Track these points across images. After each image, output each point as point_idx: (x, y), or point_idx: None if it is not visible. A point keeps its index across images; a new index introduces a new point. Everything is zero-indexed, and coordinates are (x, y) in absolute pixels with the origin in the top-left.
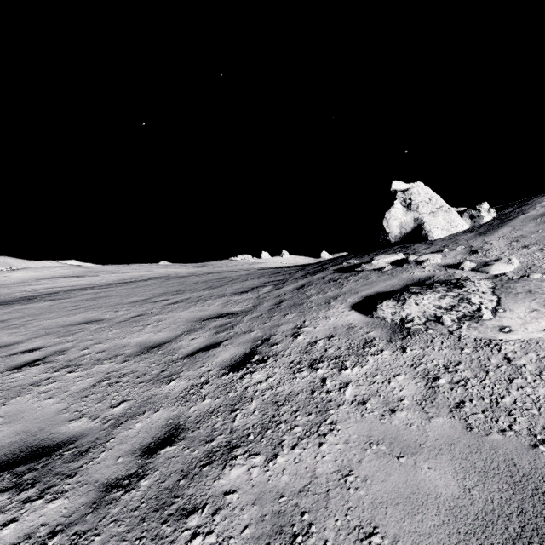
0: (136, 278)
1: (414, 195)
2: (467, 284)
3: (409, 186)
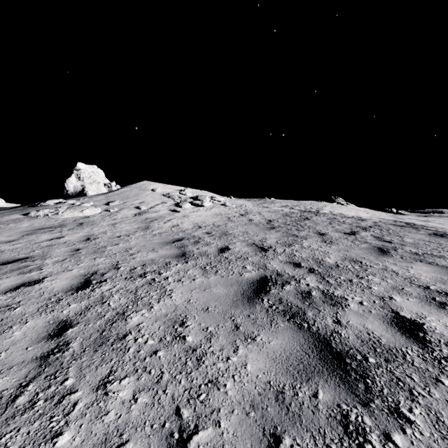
0: None
1: (82, 173)
2: (62, 207)
3: (88, 166)
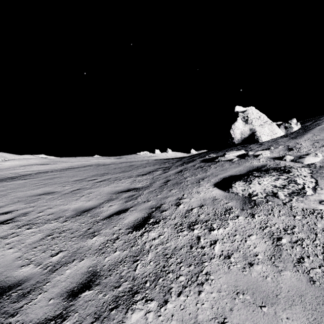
0: (79, 165)
1: (249, 114)
2: (293, 171)
3: (245, 109)
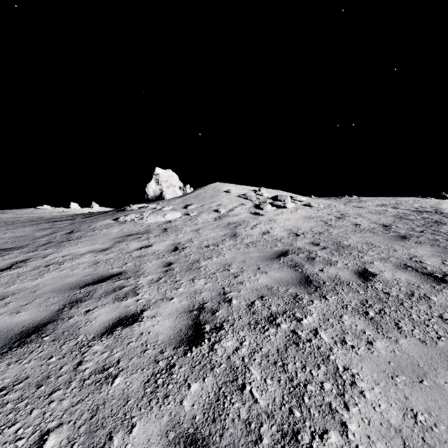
0: None
1: (160, 178)
2: (146, 211)
3: (164, 171)
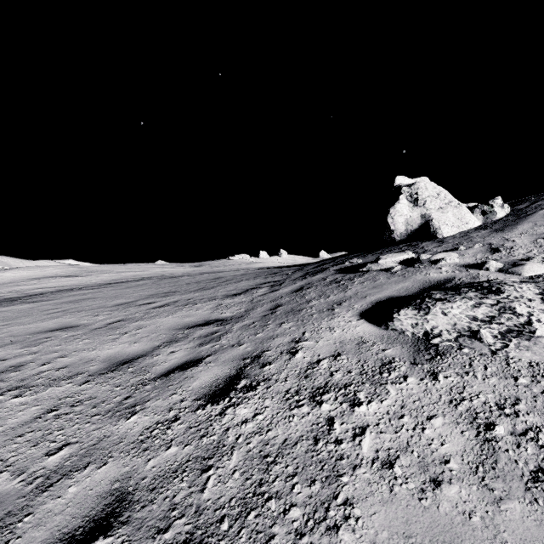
0: (129, 278)
1: (421, 189)
2: (506, 289)
3: (413, 181)
